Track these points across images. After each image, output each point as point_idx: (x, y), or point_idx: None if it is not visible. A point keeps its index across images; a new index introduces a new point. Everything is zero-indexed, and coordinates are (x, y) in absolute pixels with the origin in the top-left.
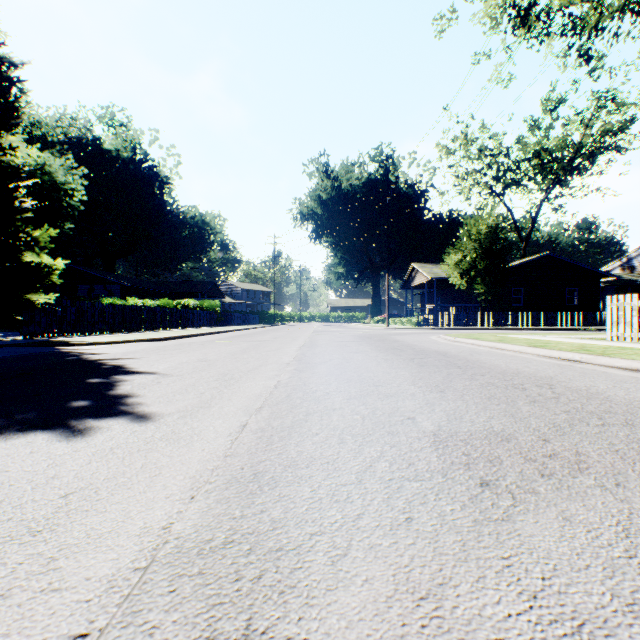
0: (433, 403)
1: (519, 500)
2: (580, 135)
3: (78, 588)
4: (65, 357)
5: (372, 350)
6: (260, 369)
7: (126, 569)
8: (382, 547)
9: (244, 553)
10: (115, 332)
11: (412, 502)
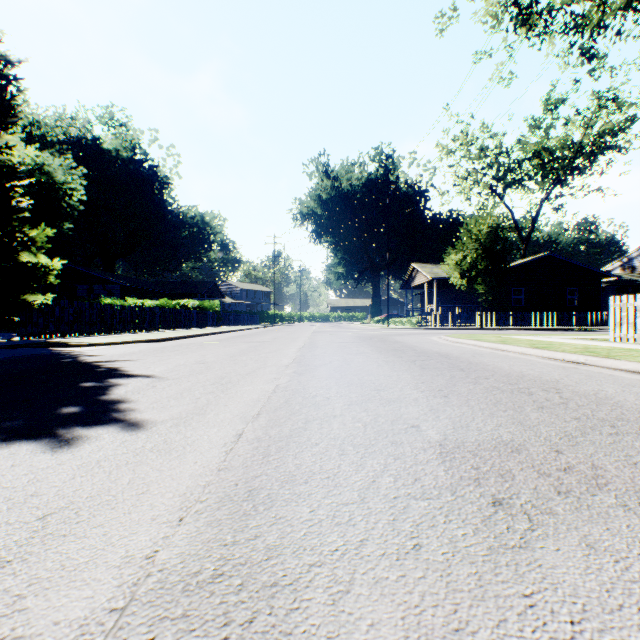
0: (437, 409)
1: (536, 523)
2: (581, 135)
3: (44, 635)
4: (60, 359)
5: (373, 351)
6: (258, 372)
7: (101, 610)
8: (389, 582)
9: (235, 589)
10: (114, 333)
11: (420, 525)
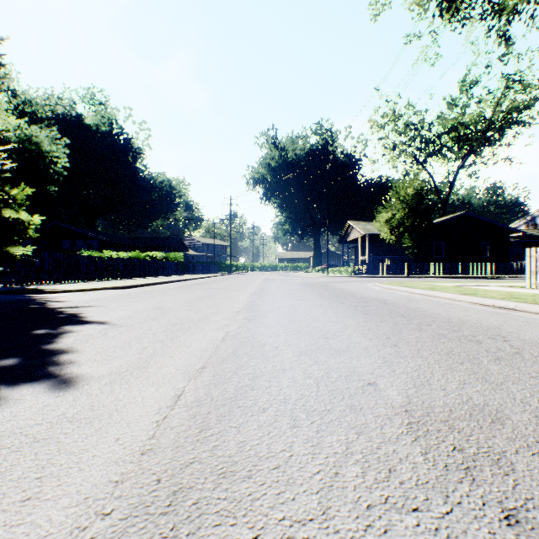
0: (391, 361)
1: None
2: (491, 112)
3: None
4: (29, 305)
5: (317, 297)
6: (210, 318)
7: None
8: None
9: None
10: (89, 280)
11: None
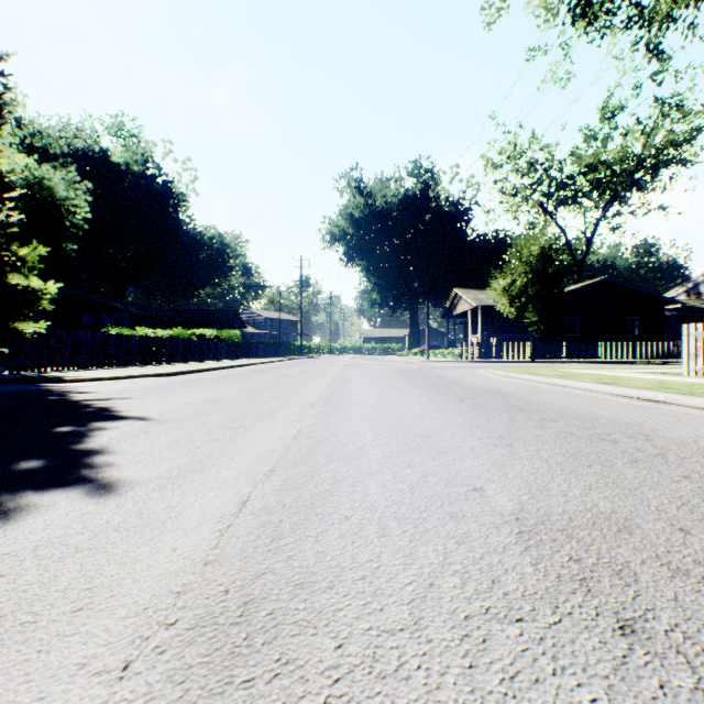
0: (503, 463)
1: None
2: (641, 146)
3: None
4: (46, 397)
5: (413, 387)
6: (278, 413)
7: None
8: None
9: None
10: (119, 366)
11: (516, 680)
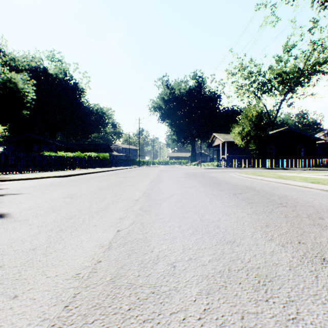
0: None
1: None
2: (303, 65)
3: None
4: None
5: (199, 185)
6: (109, 208)
7: None
8: None
9: None
10: (42, 171)
11: None
